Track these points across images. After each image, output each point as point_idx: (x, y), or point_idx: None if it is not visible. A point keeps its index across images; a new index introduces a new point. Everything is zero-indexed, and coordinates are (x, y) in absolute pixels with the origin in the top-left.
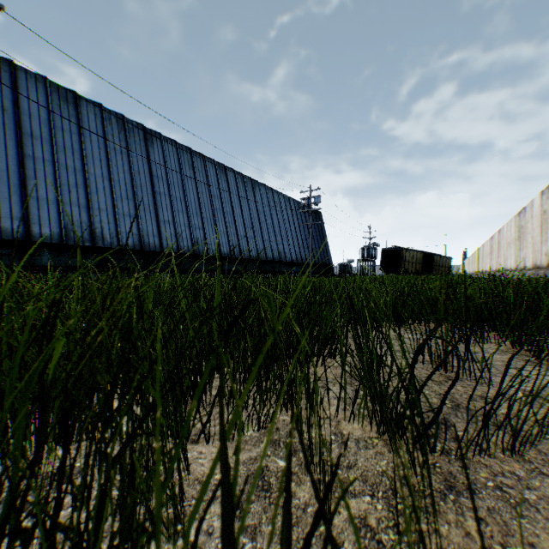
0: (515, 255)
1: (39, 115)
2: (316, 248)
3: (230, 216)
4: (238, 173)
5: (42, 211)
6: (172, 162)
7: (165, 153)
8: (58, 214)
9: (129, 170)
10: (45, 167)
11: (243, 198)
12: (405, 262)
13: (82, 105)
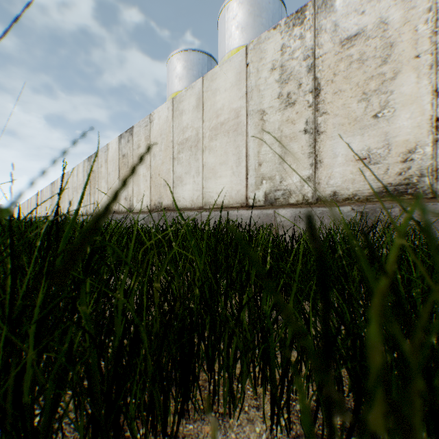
0: (51, 207)
1: None
2: None
3: None
4: None
5: None
6: None
7: None
8: None
9: None
10: None
11: None
12: None
13: None
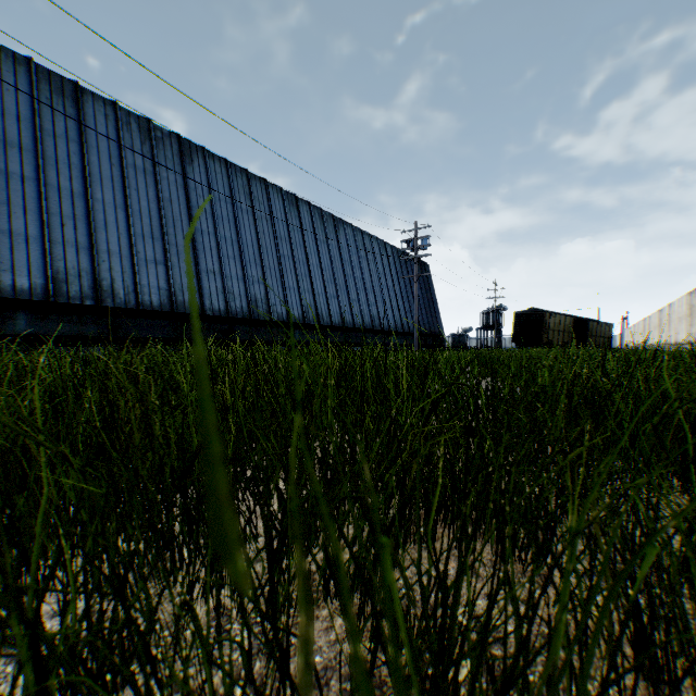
0: None
1: (18, 112)
2: (422, 312)
3: (303, 266)
4: (315, 207)
5: (17, 252)
6: (221, 188)
7: (211, 175)
8: (43, 257)
9: (155, 197)
10: (24, 188)
11: (321, 242)
12: (548, 331)
13: (86, 102)
